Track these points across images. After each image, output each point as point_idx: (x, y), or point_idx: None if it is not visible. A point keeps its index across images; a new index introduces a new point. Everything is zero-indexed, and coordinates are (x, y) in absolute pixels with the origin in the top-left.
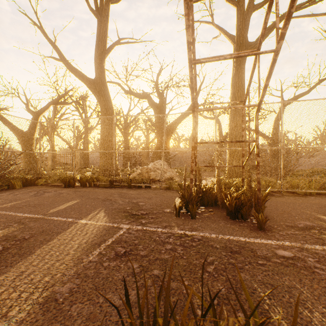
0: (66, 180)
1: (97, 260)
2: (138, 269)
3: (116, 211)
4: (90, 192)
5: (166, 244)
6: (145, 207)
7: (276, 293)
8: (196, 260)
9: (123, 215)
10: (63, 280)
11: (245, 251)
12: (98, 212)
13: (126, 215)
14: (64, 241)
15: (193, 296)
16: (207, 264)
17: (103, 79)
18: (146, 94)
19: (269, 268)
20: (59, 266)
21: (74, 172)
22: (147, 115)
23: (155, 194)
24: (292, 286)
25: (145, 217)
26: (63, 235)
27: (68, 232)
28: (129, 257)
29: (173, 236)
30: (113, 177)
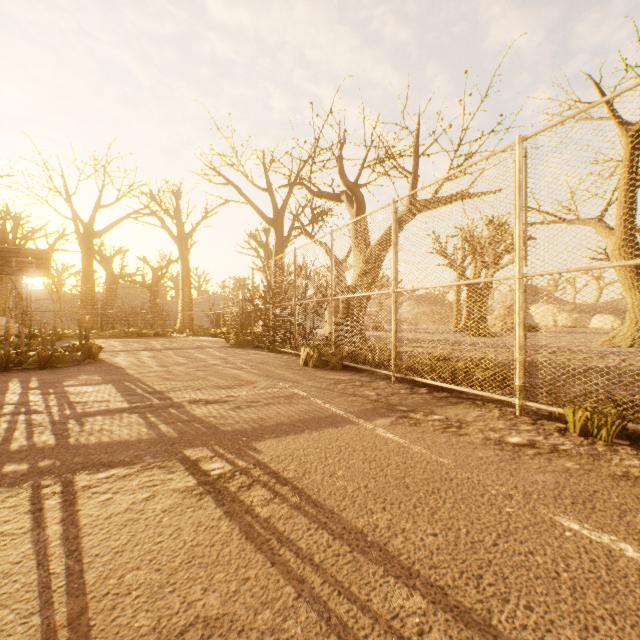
0: None
1: None
2: None
3: None
4: None
5: None
6: None
7: None
8: None
9: None
10: None
11: None
12: None
13: None
14: None
15: None
16: None
17: None
18: None
19: None
20: None
21: None
22: None
23: None
24: None
25: None
26: None
27: None
28: None
29: None
30: None
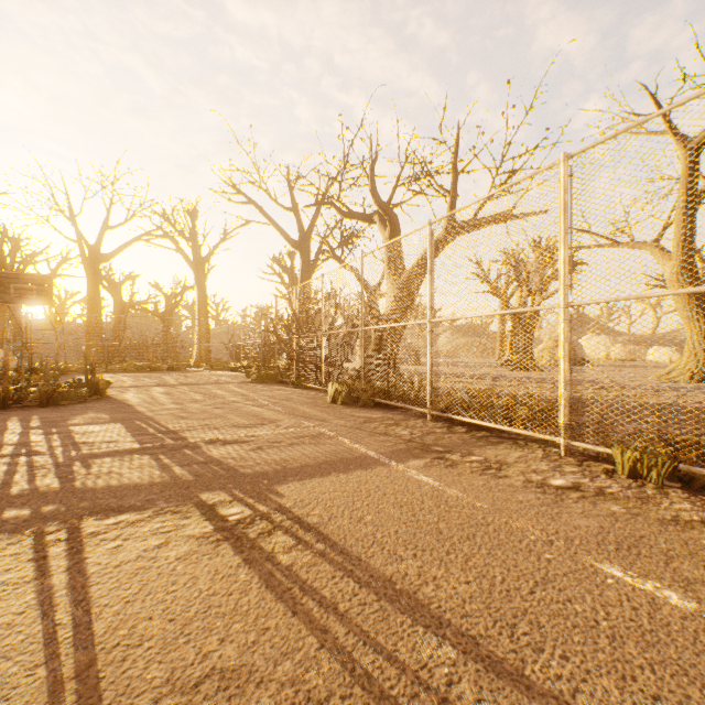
0: None
1: None
2: None
3: None
4: None
5: None
6: None
7: None
8: None
9: None
10: None
11: None
12: None
13: None
14: None
15: None
16: None
17: None
18: None
19: None
20: None
21: None
22: None
23: None
24: None
25: None
26: None
27: None
28: None
29: None
30: None
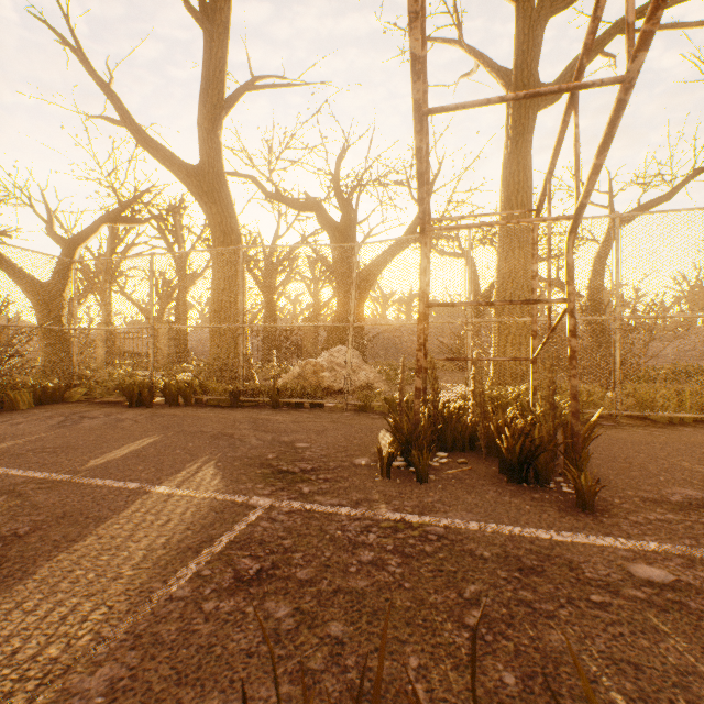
0: (134, 391)
1: (187, 593)
2: (291, 621)
3: (244, 463)
4: (186, 417)
5: (361, 550)
6: (310, 454)
7: (652, 692)
8: (437, 594)
9: (257, 474)
10: (95, 656)
11: (554, 567)
12: (201, 466)
13: (266, 474)
14: (112, 541)
15: (434, 703)
16: (463, 605)
17: (217, 166)
18: (314, 201)
19: (621, 615)
20: (91, 613)
21: (151, 372)
22: (316, 246)
23: (333, 422)
24: (689, 670)
25: (311, 478)
26: (112, 526)
27: (125, 518)
28: (269, 586)
29: (378, 526)
30: (239, 383)
